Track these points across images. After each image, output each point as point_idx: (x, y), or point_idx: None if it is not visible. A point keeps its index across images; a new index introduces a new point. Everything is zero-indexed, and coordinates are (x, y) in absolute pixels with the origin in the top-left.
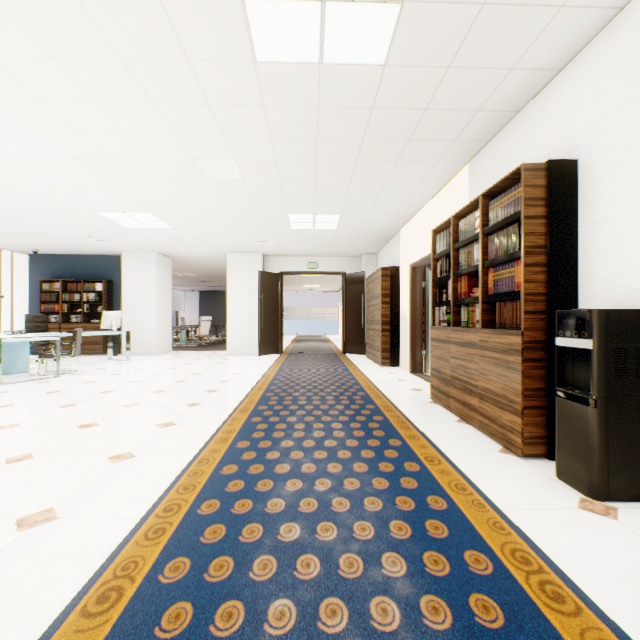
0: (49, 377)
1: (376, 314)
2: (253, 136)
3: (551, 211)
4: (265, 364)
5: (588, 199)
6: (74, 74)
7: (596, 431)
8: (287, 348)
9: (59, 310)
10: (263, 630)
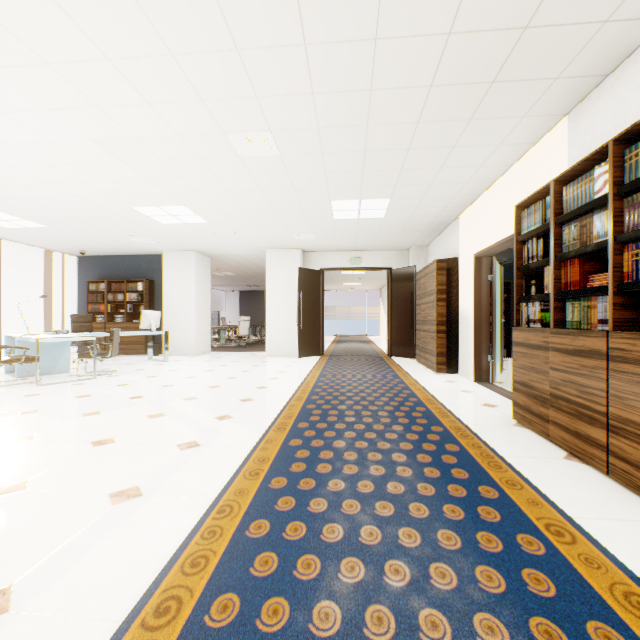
0: (86, 378)
1: (429, 313)
2: (291, 94)
3: None
4: (305, 368)
5: None
6: (75, 17)
7: None
8: (327, 349)
9: (104, 310)
10: None
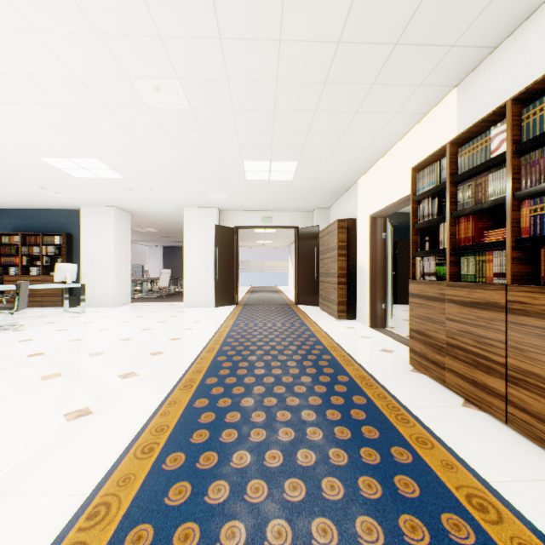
0: None
1: (331, 266)
2: (198, 36)
3: None
4: (220, 317)
5: None
6: None
7: None
8: (242, 299)
9: (18, 263)
10: None
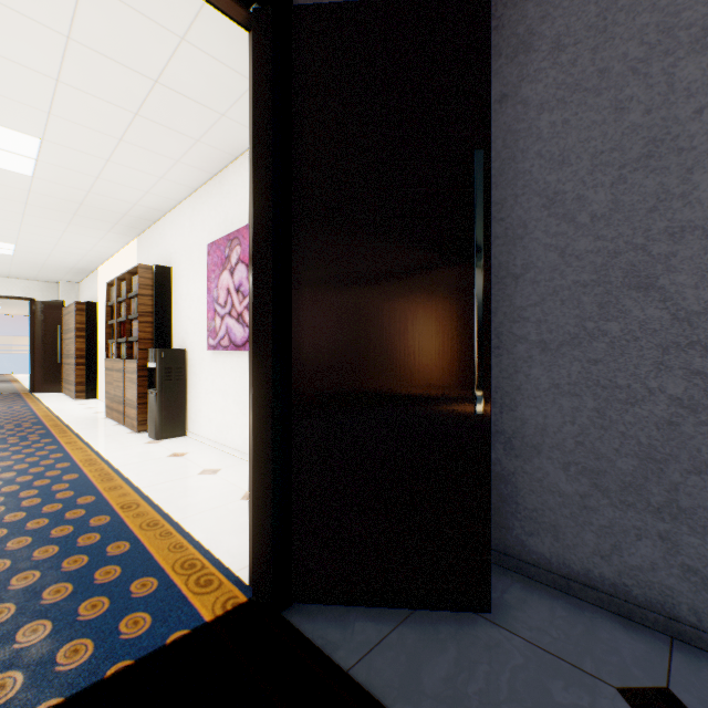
0: None
1: (72, 348)
2: None
3: (156, 293)
4: None
5: (175, 290)
6: None
7: (158, 407)
8: None
9: None
10: None
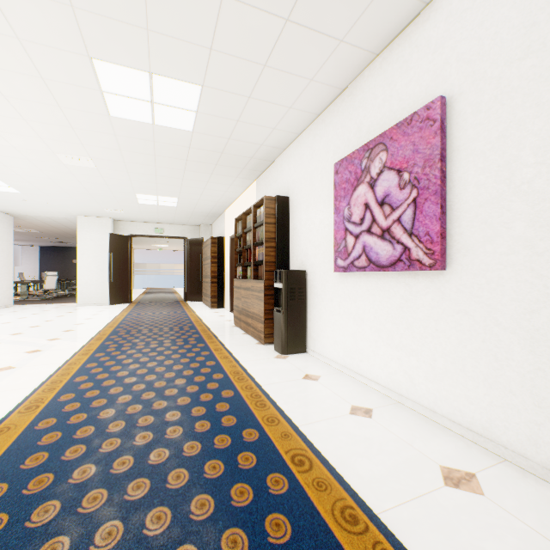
0: None
1: (208, 271)
2: (107, 147)
3: (278, 221)
4: (115, 311)
5: (293, 217)
6: None
7: (283, 324)
8: (136, 299)
9: None
10: (116, 402)
